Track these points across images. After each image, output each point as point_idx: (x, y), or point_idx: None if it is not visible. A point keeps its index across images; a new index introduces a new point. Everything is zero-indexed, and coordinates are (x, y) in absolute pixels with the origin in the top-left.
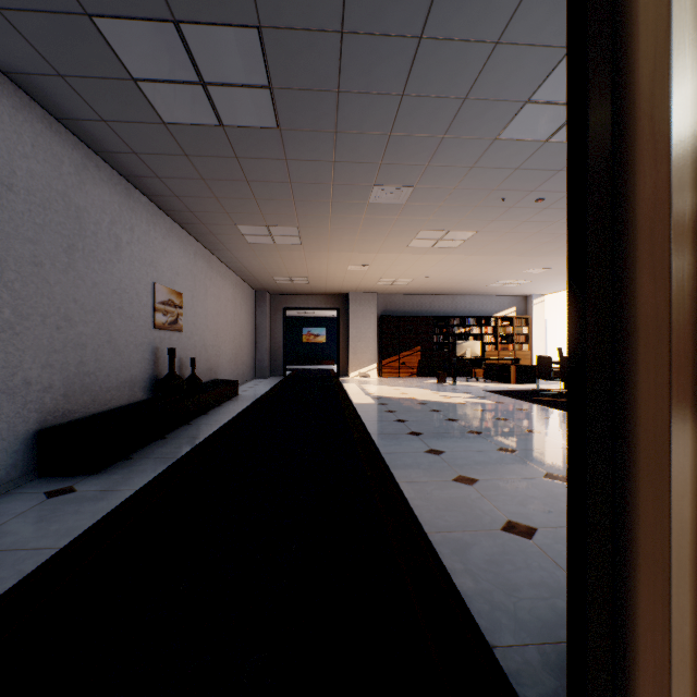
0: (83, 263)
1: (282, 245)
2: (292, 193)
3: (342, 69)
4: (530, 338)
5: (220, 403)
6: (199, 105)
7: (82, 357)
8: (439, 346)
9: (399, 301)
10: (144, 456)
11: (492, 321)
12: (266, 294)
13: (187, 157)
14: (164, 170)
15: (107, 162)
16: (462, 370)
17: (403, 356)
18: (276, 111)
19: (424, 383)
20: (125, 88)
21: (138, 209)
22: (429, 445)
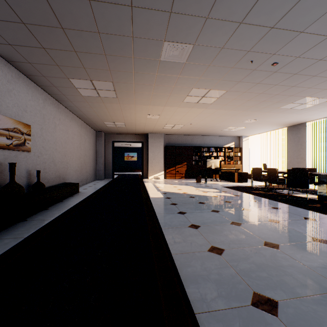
0: None
1: (105, 98)
2: (102, 46)
3: None
4: (242, 158)
5: (62, 199)
6: None
7: None
8: (196, 162)
9: (175, 138)
10: None
11: (223, 149)
12: (102, 133)
13: None
14: None
15: None
16: (208, 175)
17: (177, 167)
18: None
19: (189, 182)
20: None
21: None
22: (209, 241)
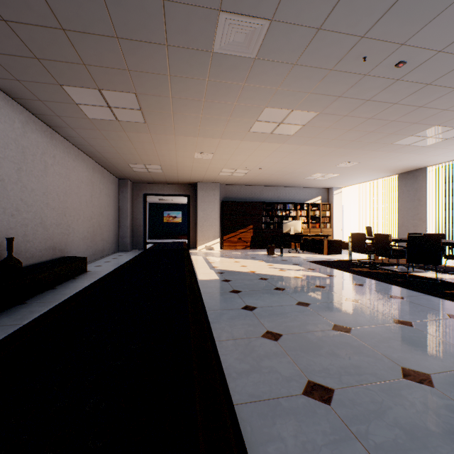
0: None
1: (126, 123)
2: (110, 19)
3: None
4: (332, 219)
5: (54, 285)
6: None
7: None
8: (266, 225)
9: (236, 190)
10: None
11: (305, 206)
12: (127, 182)
13: None
14: None
15: None
16: (283, 243)
17: (240, 233)
18: None
19: (257, 255)
20: None
21: None
22: (302, 370)
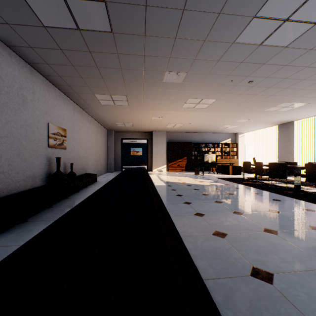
0: None
1: (119, 106)
2: (122, 75)
3: None
4: (237, 153)
5: (87, 186)
6: (63, 13)
7: None
8: (195, 157)
9: (176, 135)
10: (35, 220)
11: (220, 145)
12: (112, 131)
13: (62, 51)
14: (50, 59)
15: (16, 53)
16: (206, 168)
17: (178, 161)
18: (109, 19)
19: (188, 174)
20: None
21: (38, 82)
22: (196, 210)
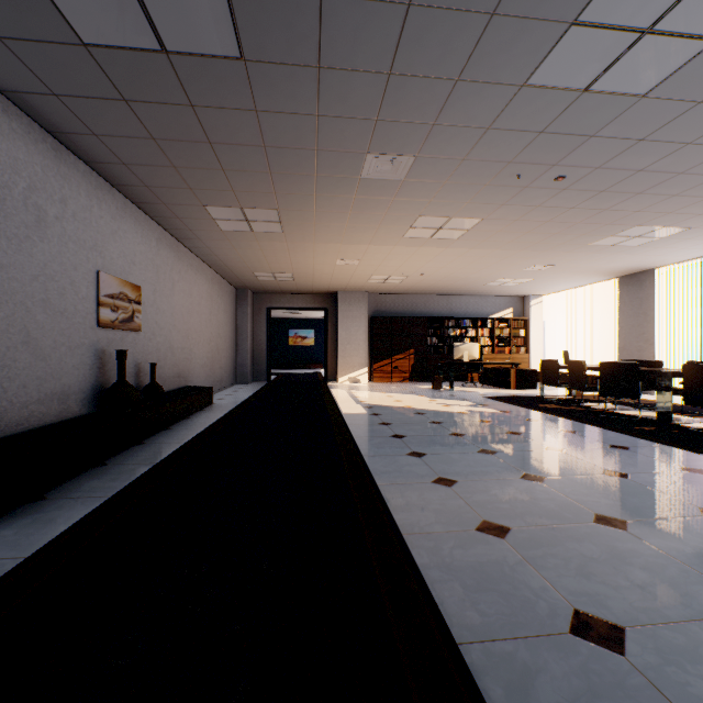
0: None
1: (261, 233)
2: (267, 162)
3: None
4: (528, 340)
5: (188, 415)
6: (127, 12)
7: None
8: (433, 349)
9: (391, 301)
10: (63, 495)
11: (489, 323)
12: (247, 292)
13: (127, 103)
14: (101, 123)
15: (21, 109)
16: (457, 375)
17: (395, 360)
18: (236, 28)
19: (418, 389)
20: None
21: (74, 178)
22: (436, 472)
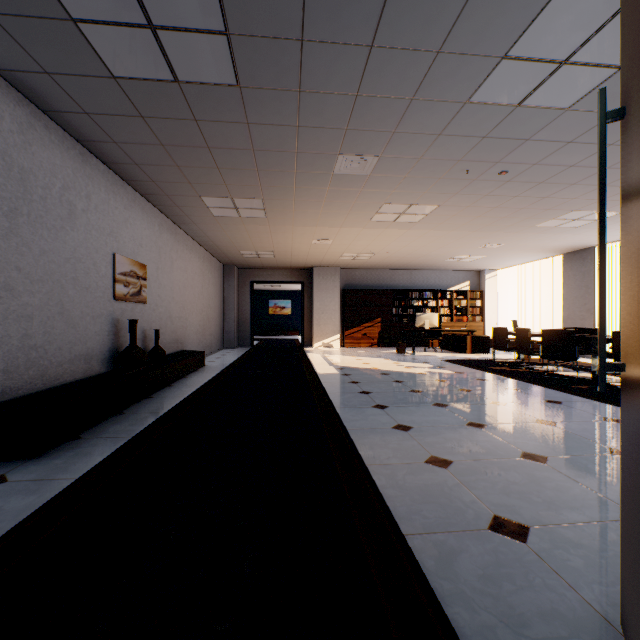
0: (28, 228)
1: (247, 218)
2: (255, 162)
3: (306, 11)
4: (483, 310)
5: (185, 374)
6: (150, 54)
7: (27, 330)
8: (398, 318)
9: (360, 275)
10: (94, 436)
11: (448, 294)
12: (233, 268)
13: (143, 119)
14: (121, 134)
15: (58, 124)
16: (420, 341)
17: (364, 327)
18: (234, 64)
19: (384, 353)
20: (65, 31)
21: (96, 176)
22: (396, 420)
